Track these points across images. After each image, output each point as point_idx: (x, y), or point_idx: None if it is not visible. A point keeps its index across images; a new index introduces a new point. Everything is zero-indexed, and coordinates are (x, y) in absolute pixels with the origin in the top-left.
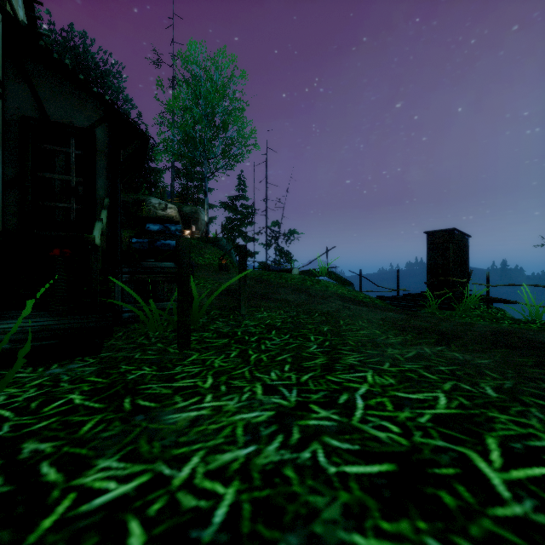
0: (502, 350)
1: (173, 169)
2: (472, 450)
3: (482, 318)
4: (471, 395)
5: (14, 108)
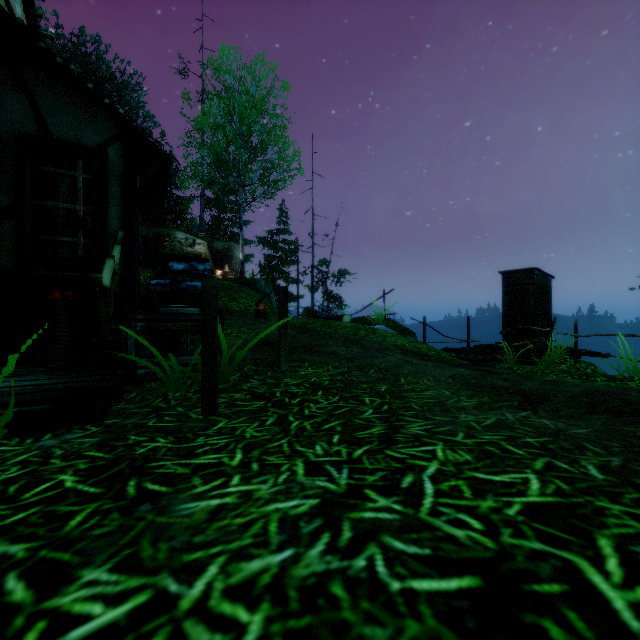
0: (602, 416)
1: (202, 198)
2: (580, 557)
3: (569, 374)
4: (570, 477)
5: (10, 123)
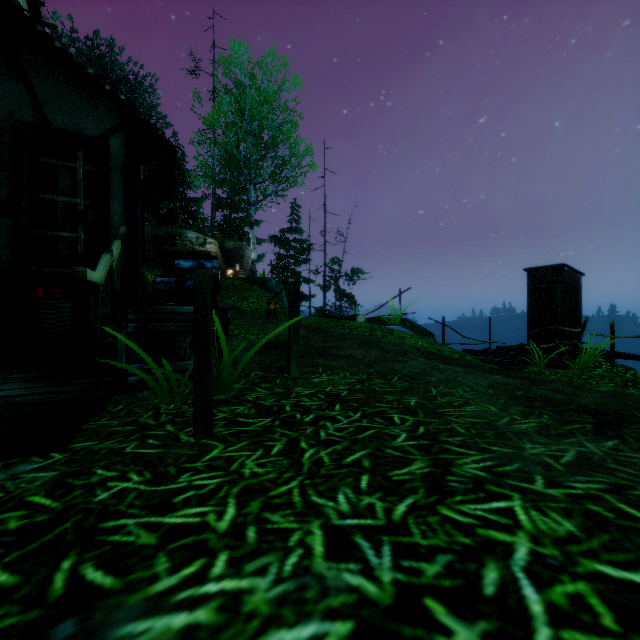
0: None
1: (213, 198)
2: None
3: (611, 380)
4: None
5: (7, 112)
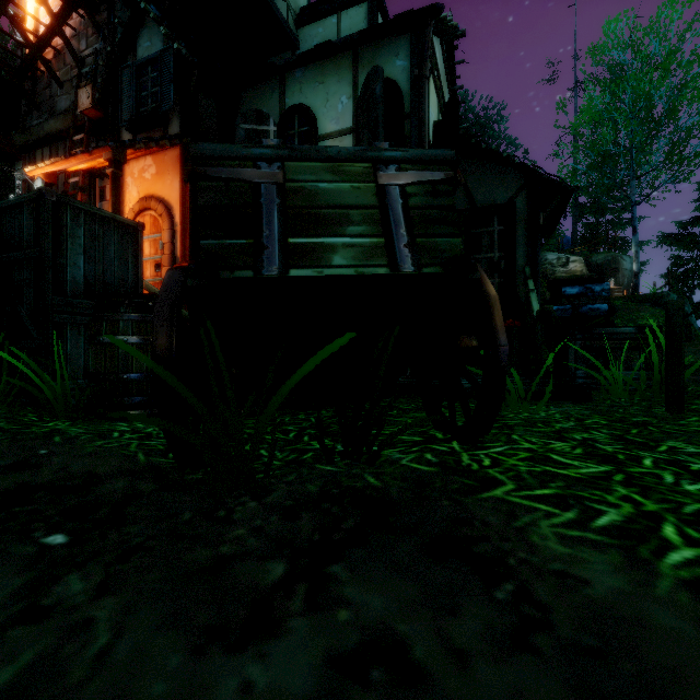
0: None
1: (574, 208)
2: None
3: None
4: None
5: None
